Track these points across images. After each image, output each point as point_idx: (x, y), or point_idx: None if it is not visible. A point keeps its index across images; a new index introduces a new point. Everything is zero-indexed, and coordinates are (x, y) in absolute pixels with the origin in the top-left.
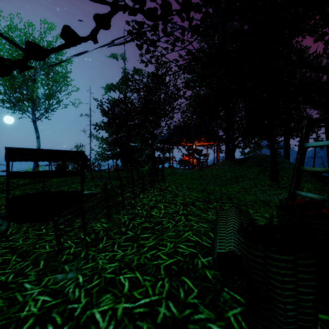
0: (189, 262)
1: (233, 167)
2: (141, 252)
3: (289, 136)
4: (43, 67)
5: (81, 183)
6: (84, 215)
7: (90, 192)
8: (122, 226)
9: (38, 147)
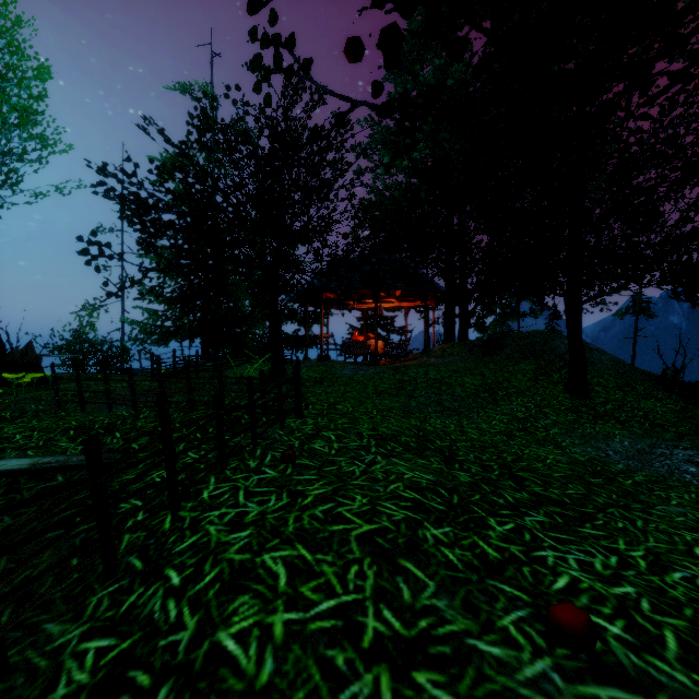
0: None
1: (472, 361)
2: None
3: (626, 285)
4: None
5: None
6: None
7: (34, 463)
8: None
9: None
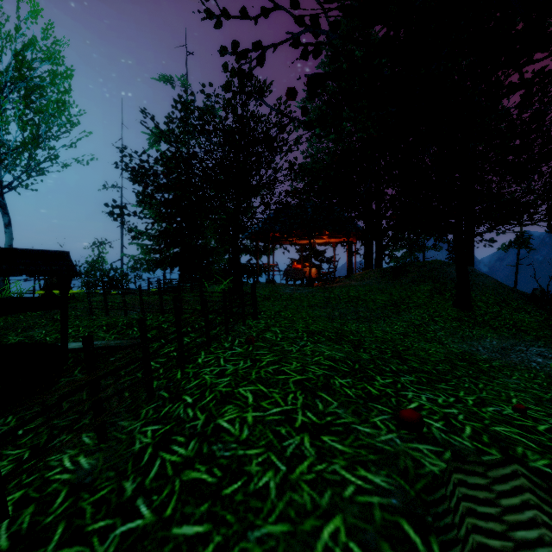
0: None
1: (384, 283)
2: None
3: (497, 225)
4: (19, 85)
5: (62, 327)
6: None
7: None
8: (128, 473)
9: (8, 245)
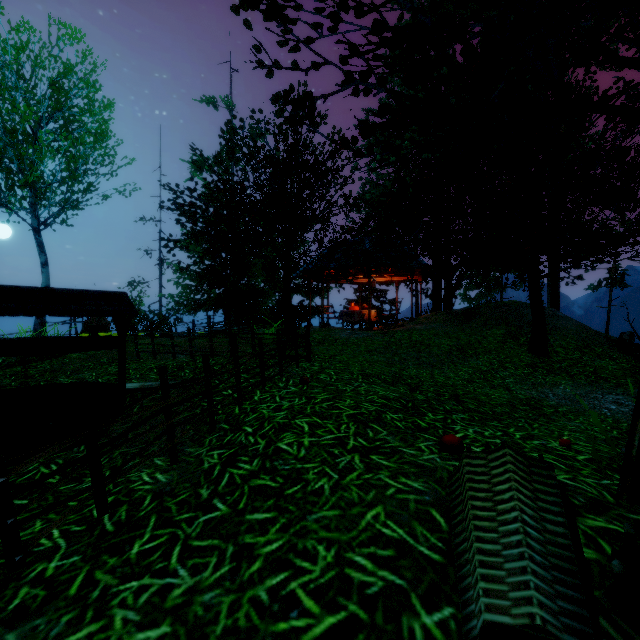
0: (386, 633)
1: (452, 327)
2: (244, 577)
3: (573, 262)
4: (56, 115)
5: (120, 366)
6: (99, 459)
7: (142, 385)
8: (202, 483)
9: (44, 285)
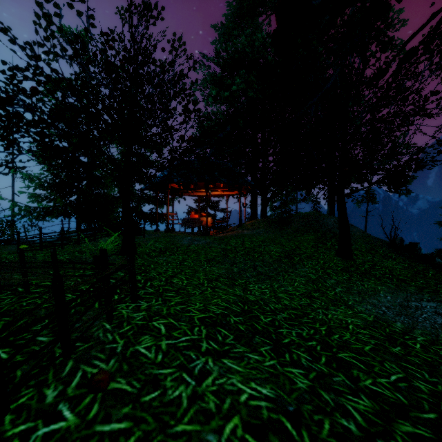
0: None
1: (272, 233)
2: None
3: (383, 182)
4: None
5: None
6: None
7: None
8: None
9: None
